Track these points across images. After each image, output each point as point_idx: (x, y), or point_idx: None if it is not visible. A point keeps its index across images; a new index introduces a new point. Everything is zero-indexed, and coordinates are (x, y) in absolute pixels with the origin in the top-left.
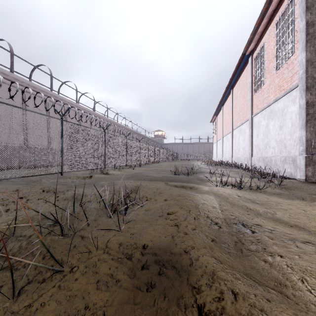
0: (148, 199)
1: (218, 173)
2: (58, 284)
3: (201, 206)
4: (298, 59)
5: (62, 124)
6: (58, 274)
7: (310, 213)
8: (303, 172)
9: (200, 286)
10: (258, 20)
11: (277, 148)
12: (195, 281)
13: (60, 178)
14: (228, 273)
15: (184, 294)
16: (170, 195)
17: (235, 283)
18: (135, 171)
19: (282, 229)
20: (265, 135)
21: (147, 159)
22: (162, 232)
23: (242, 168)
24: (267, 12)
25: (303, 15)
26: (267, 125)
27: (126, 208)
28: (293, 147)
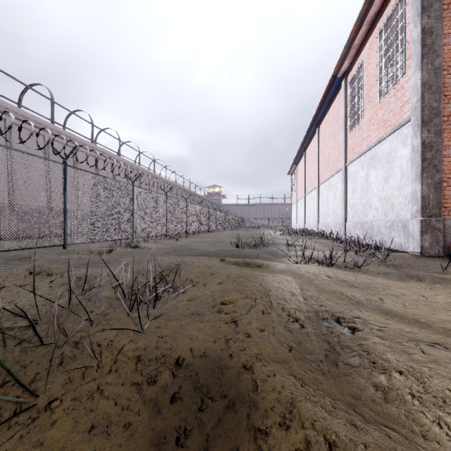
0: (194, 283)
1: (299, 245)
2: (18, 433)
3: (274, 291)
4: (411, 81)
5: (65, 170)
6: (23, 414)
7: (432, 299)
8: (417, 241)
9: (269, 430)
10: (355, 27)
11: (381, 209)
12: (260, 421)
13: (63, 254)
14: (317, 404)
15: (242, 445)
16: (227, 277)
17: (329, 423)
18: (179, 243)
19: (396, 325)
20: (365, 190)
21: (198, 227)
22: (211, 334)
23: (332, 239)
24: (367, 15)
25: (417, 18)
26: (367, 177)
27: (156, 297)
28: (403, 208)
